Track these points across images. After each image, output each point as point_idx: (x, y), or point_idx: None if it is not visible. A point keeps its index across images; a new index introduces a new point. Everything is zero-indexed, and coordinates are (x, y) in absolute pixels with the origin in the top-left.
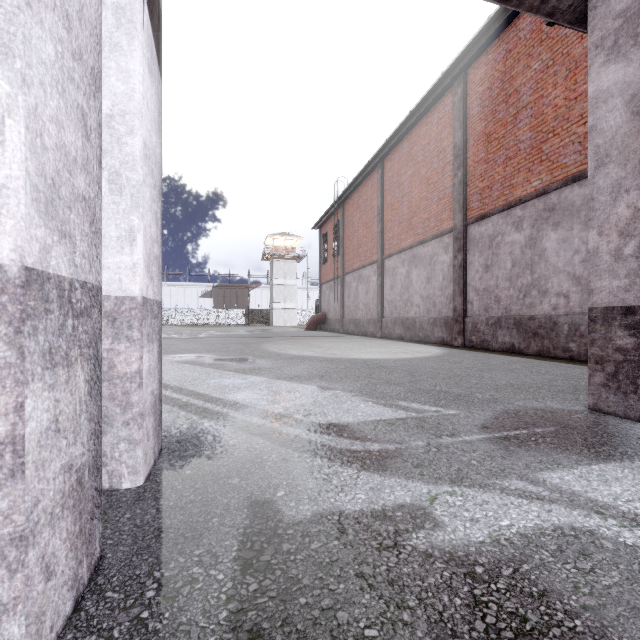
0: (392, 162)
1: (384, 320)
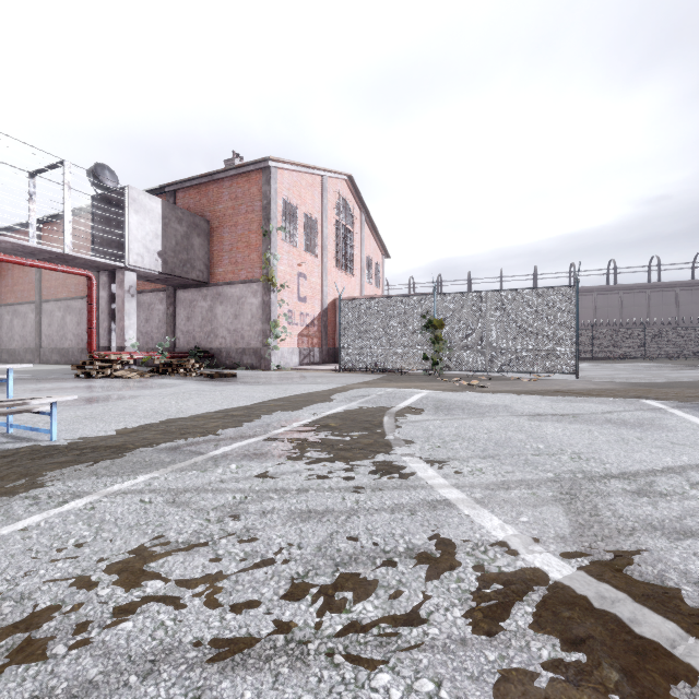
0: (50, 231)
1: (43, 350)
